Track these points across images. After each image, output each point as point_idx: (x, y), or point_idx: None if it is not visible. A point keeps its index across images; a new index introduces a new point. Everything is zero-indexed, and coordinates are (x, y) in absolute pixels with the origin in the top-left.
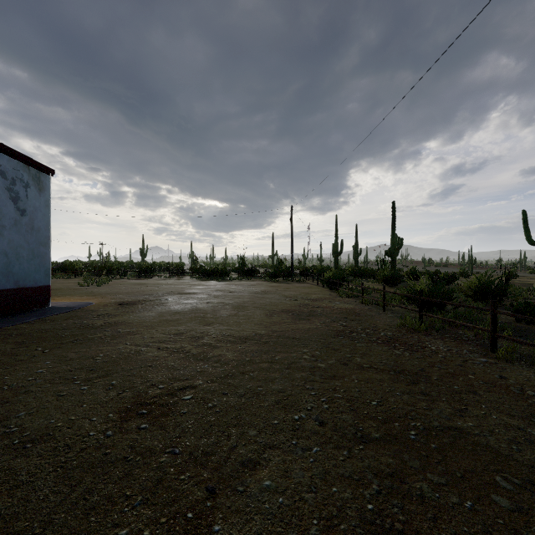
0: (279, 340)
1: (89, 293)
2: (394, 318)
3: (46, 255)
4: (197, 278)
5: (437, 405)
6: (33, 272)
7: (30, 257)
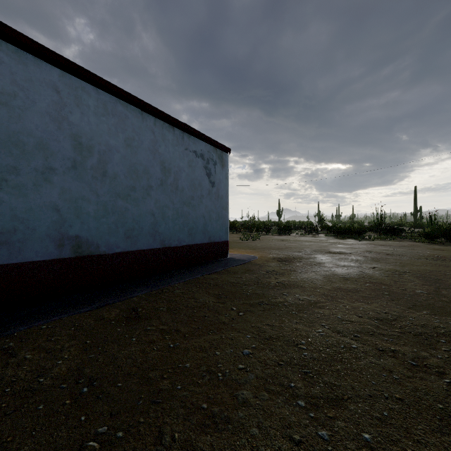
0: None
1: (250, 247)
2: None
3: (226, 217)
4: (331, 236)
5: None
6: (219, 230)
7: (217, 218)
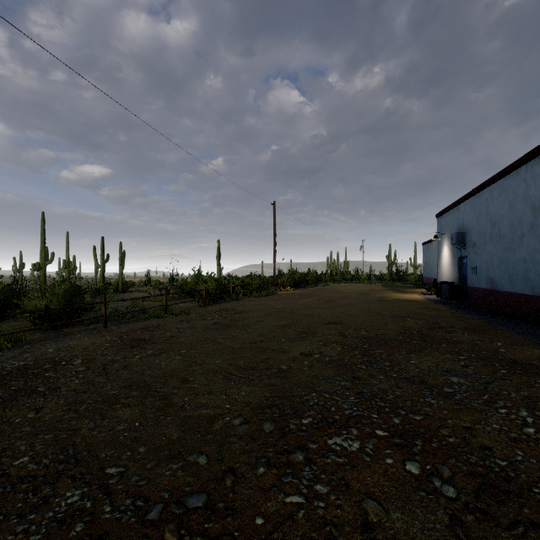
0: (285, 308)
1: None
2: (138, 323)
3: None
4: None
5: (268, 302)
6: None
7: None
